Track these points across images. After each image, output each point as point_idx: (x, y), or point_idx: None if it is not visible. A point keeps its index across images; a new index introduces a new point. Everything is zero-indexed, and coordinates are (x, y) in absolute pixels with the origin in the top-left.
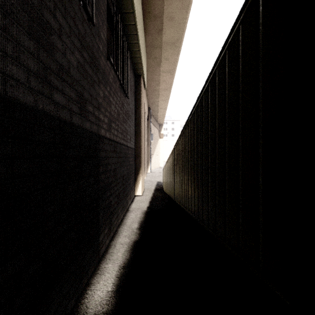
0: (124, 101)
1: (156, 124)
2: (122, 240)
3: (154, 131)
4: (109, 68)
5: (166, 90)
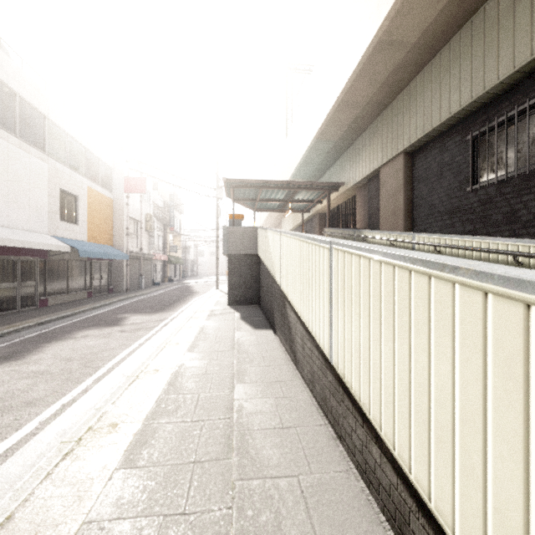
0: None
1: None
2: None
3: None
4: None
5: None
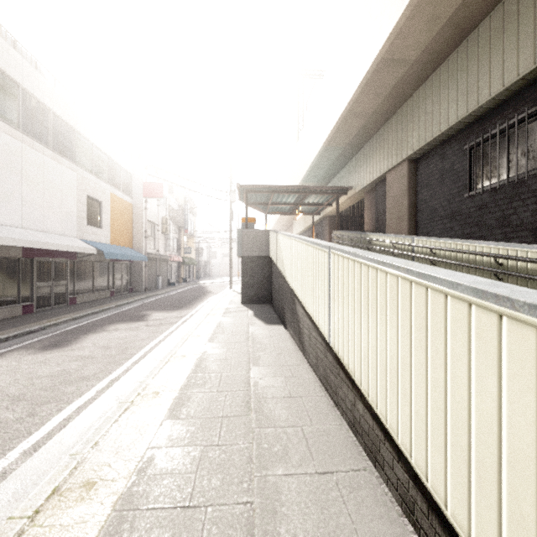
0: None
1: None
2: None
3: None
4: None
5: None
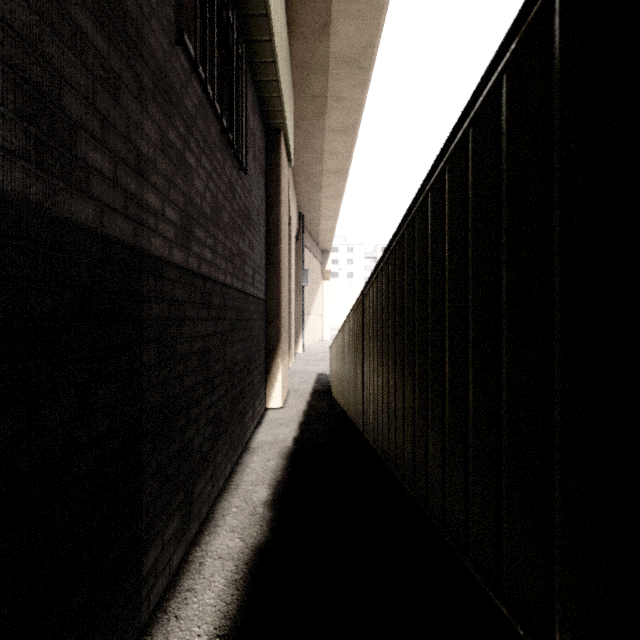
0: (235, 179)
1: (316, 251)
2: (224, 545)
3: (312, 264)
4: (184, 73)
5: (337, 175)
